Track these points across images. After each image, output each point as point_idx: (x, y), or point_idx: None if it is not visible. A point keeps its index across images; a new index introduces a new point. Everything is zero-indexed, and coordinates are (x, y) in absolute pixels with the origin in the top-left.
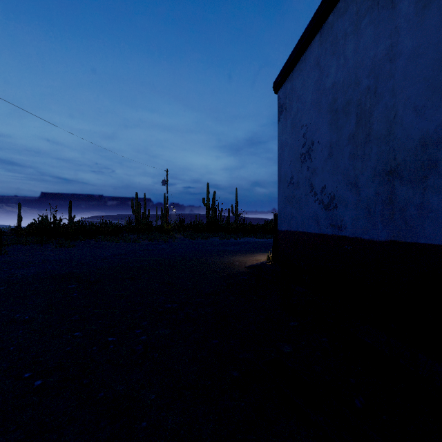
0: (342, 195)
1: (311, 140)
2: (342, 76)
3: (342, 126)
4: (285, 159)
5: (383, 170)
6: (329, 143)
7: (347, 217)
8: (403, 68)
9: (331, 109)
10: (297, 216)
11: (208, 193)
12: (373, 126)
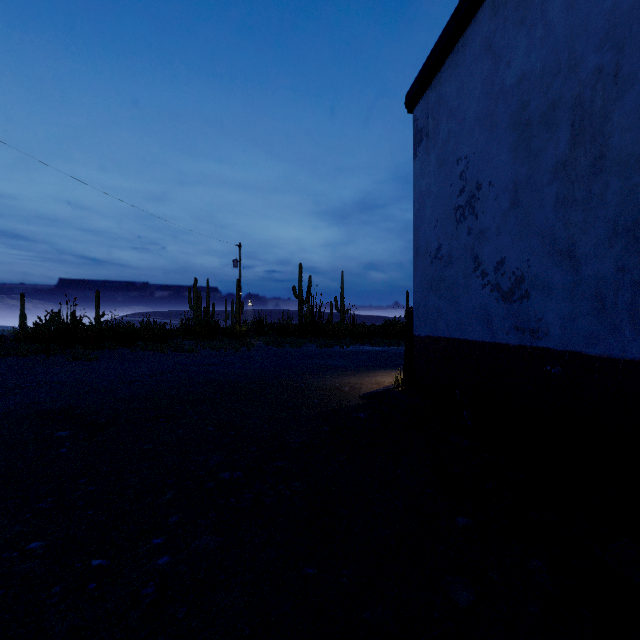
0: (539, 275)
1: (476, 182)
2: (541, 59)
3: (541, 149)
4: (426, 219)
5: (636, 222)
6: (511, 183)
7: (550, 313)
8: None
9: (517, 122)
10: (448, 312)
11: (300, 278)
12: (610, 141)
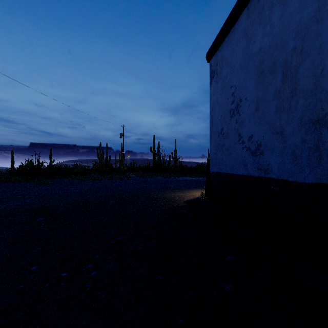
0: (268, 143)
1: (239, 98)
2: (269, 41)
3: (269, 83)
4: (216, 115)
5: (310, 120)
6: (255, 99)
7: (273, 161)
8: None
9: (258, 70)
10: (226, 161)
11: (154, 143)
12: (299, 82)
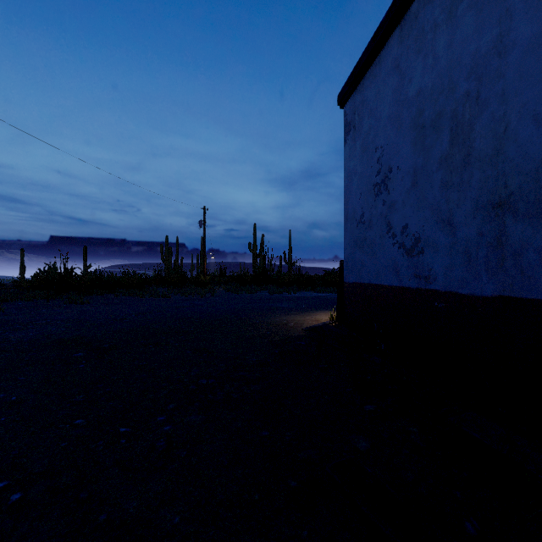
0: (430, 237)
1: (389, 166)
2: (431, 80)
3: (431, 145)
4: (353, 192)
5: (489, 202)
6: (412, 169)
7: (437, 265)
8: (518, 64)
9: (416, 124)
10: (369, 264)
11: (255, 236)
12: (474, 144)
